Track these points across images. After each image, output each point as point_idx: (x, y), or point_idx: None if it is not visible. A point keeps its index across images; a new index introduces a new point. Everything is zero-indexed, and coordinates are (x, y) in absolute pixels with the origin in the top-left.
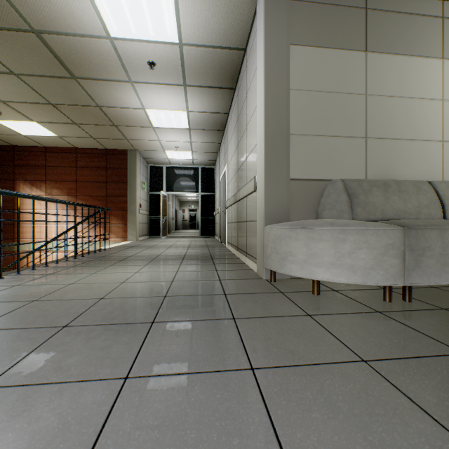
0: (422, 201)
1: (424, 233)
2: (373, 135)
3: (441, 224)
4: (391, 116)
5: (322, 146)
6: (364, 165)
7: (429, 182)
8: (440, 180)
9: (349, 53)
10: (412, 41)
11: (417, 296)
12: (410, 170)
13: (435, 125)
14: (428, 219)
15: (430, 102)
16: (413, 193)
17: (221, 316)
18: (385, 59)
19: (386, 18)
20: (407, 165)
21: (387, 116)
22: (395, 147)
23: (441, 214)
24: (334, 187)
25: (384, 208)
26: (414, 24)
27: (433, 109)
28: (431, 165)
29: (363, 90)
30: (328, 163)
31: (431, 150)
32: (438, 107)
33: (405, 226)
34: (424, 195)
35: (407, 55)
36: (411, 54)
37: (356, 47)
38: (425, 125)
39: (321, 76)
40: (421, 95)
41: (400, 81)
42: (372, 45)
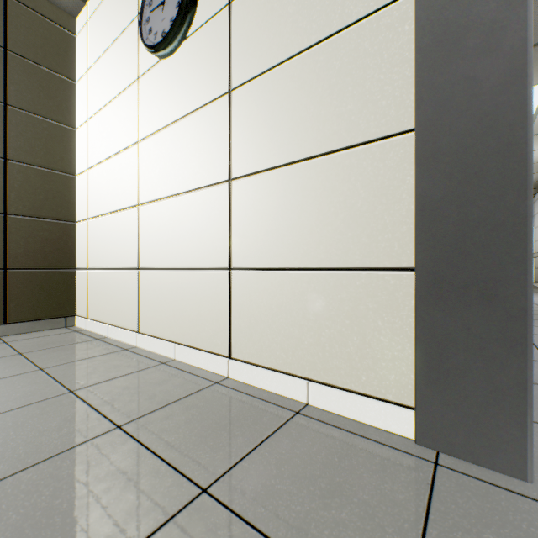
0: None
1: None
2: None
3: None
4: None
5: None
6: None
7: None
8: None
9: None
10: None
11: None
12: None
13: None
14: None
15: None
16: None
17: (535, 293)
18: None
19: None
20: None
21: None
22: None
23: None
24: None
25: None
26: None
27: None
28: None
29: None
30: None
31: None
32: None
33: None
34: None
35: None
36: None
37: None
38: None
39: None
40: None
41: None
42: None
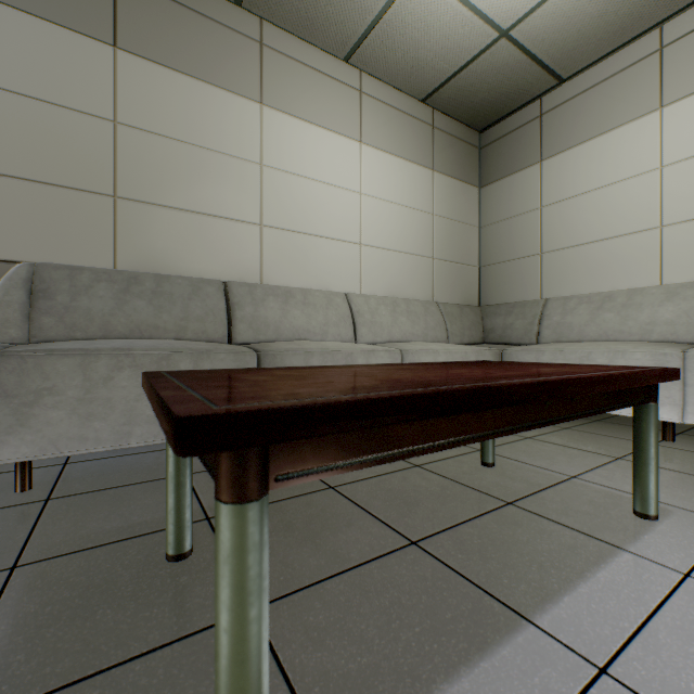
0: (195, 311)
1: (43, 364)
2: (132, 194)
3: (105, 347)
4: (170, 169)
5: (5, 196)
6: (112, 243)
7: (226, 282)
8: (258, 282)
9: (77, 38)
10: (209, 61)
11: (82, 474)
12: (205, 262)
13: (250, 200)
14: (135, 339)
15: (241, 164)
16: (183, 297)
17: None
18: (157, 74)
19: (160, 6)
20: (201, 253)
21: (162, 169)
22: (177, 222)
23: (226, 331)
24: (9, 276)
25: (112, 320)
26: (214, 36)
27: (246, 175)
28: (244, 258)
29: (110, 113)
30: (22, 230)
31: (244, 236)
32: (254, 174)
33: (1, 352)
34: (203, 301)
35: (201, 79)
36: (208, 80)
37: (92, 31)
38: (233, 197)
39: (3, 60)
40: (225, 148)
41: (188, 117)
42: (129, 41)
